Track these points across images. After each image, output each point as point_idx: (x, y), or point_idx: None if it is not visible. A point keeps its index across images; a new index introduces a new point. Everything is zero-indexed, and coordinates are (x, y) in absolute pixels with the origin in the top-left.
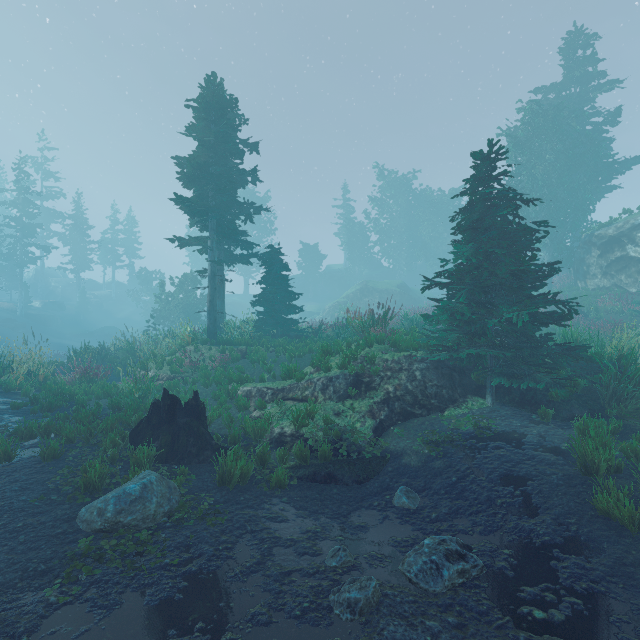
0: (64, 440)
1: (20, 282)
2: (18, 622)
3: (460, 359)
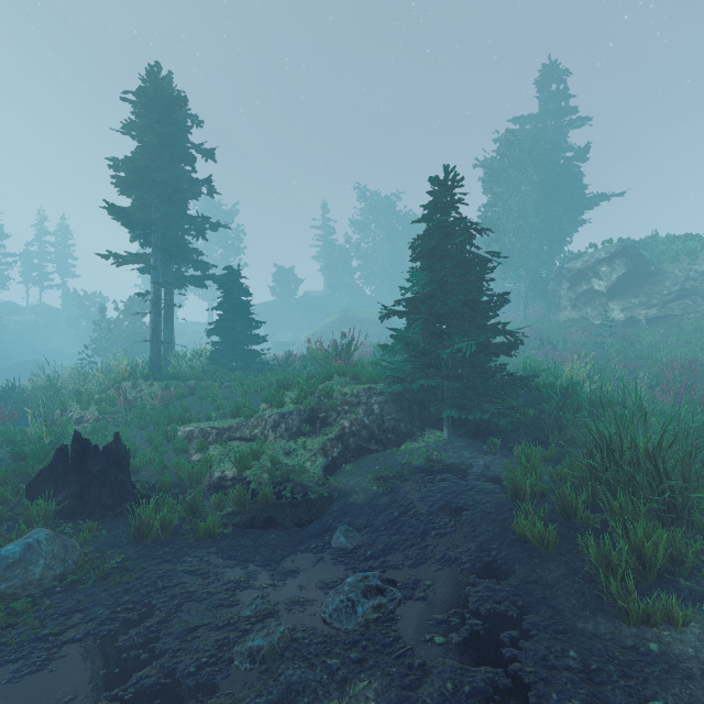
0: None
1: None
2: None
3: (416, 391)
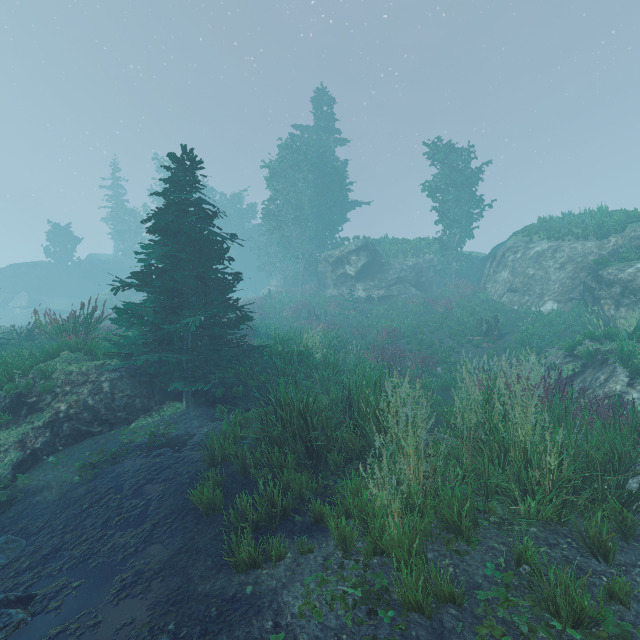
0: None
1: None
2: None
3: (150, 365)
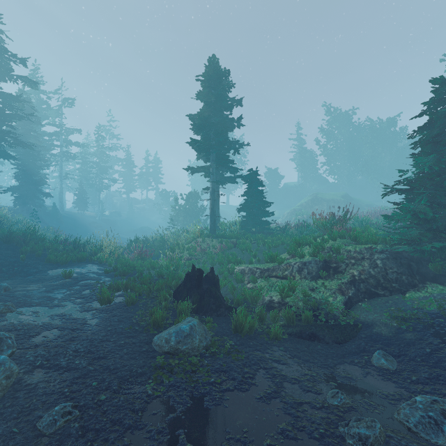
0: (138, 293)
1: (99, 200)
2: (134, 403)
3: (420, 251)
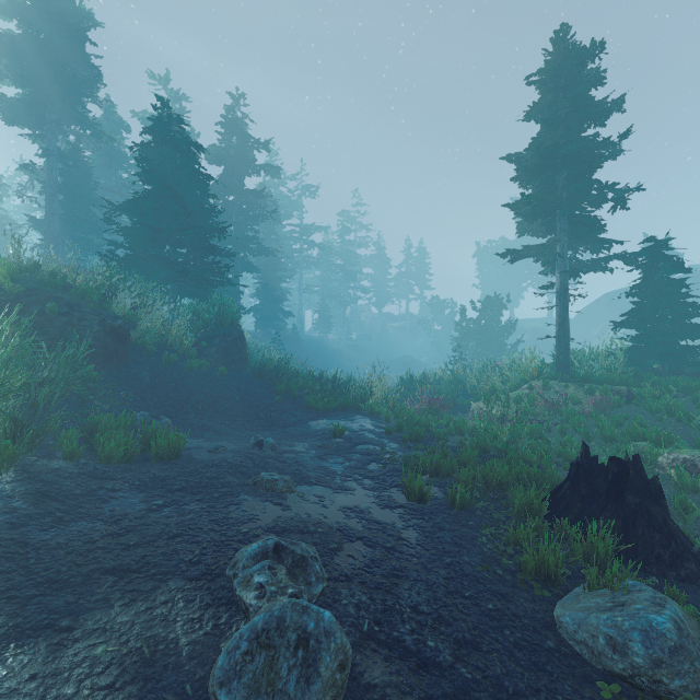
0: (474, 489)
1: (344, 318)
2: None
3: None
